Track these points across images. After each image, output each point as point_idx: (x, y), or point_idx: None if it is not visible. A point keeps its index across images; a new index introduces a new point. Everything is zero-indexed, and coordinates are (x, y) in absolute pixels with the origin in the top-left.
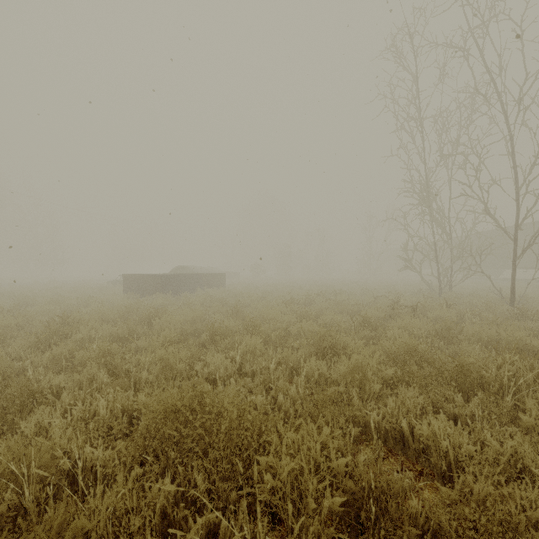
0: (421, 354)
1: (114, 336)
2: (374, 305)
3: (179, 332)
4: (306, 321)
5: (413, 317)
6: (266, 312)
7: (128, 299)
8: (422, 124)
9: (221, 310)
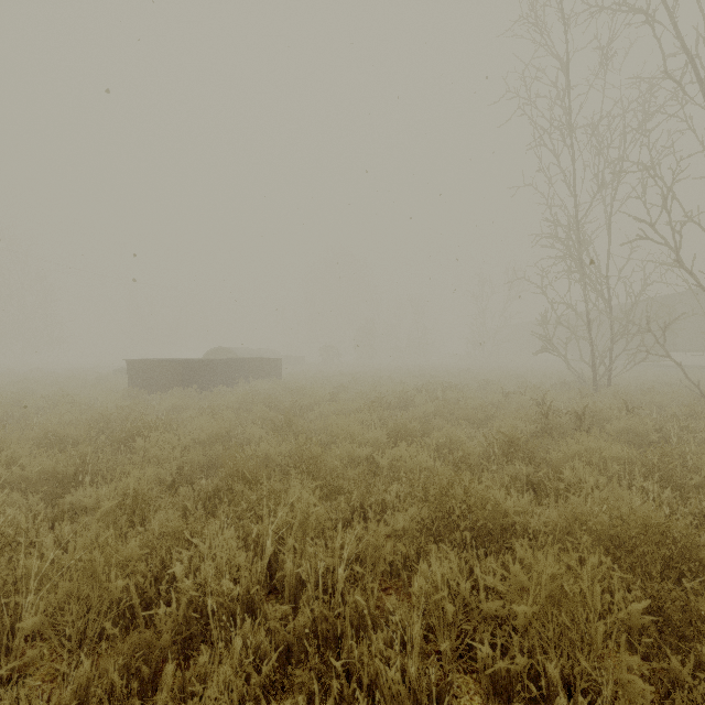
0: (678, 544)
1: (48, 477)
2: (505, 407)
3: (178, 465)
4: (405, 440)
5: (590, 435)
6: (337, 423)
7: (128, 397)
8: (574, 133)
9: (266, 417)
